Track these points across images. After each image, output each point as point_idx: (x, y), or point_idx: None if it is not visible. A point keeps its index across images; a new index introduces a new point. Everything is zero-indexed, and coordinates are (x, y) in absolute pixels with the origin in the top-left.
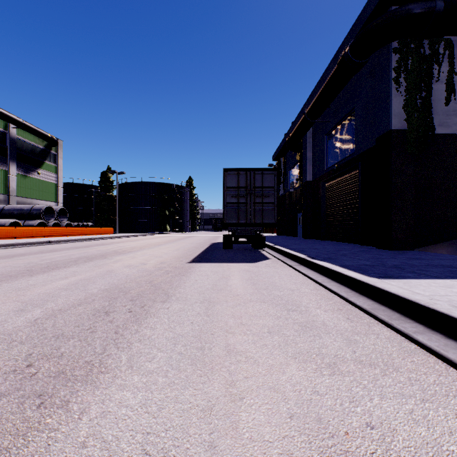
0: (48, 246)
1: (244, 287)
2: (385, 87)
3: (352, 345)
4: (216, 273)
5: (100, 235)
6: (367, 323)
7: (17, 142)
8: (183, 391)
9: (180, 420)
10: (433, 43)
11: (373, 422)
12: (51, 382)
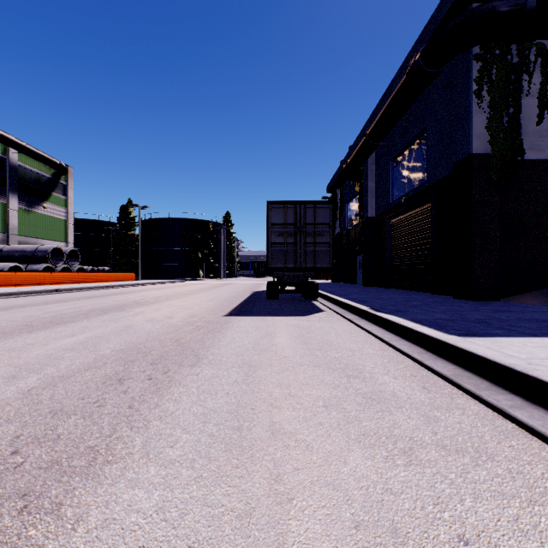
0: (54, 296)
1: (293, 347)
2: (464, 102)
3: (431, 423)
4: (259, 328)
5: (119, 282)
6: (448, 394)
7: (19, 170)
8: (213, 489)
9: (208, 531)
10: (523, 49)
11: (466, 534)
12: (41, 476)
